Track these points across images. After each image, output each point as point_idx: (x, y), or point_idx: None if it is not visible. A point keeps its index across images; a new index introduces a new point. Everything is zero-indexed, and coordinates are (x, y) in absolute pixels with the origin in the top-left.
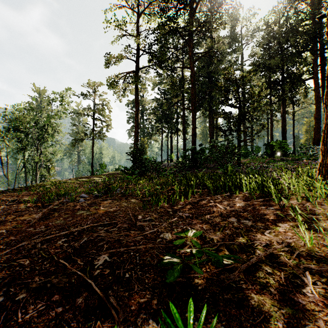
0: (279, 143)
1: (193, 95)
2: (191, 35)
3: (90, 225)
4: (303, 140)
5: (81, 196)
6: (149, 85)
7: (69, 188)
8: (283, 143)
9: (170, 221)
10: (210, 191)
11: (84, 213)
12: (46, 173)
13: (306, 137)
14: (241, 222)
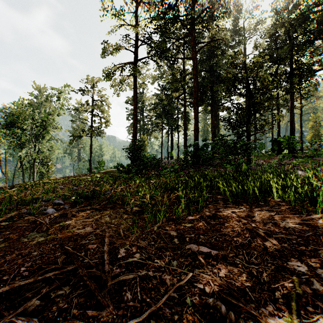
0: (287, 139)
1: (196, 87)
2: (194, 22)
3: (10, 287)
4: (308, 136)
5: (54, 202)
6: (149, 81)
7: (48, 190)
8: (291, 139)
9: (179, 283)
10: (227, 197)
11: (34, 240)
12: (44, 171)
13: (312, 133)
14: (319, 275)
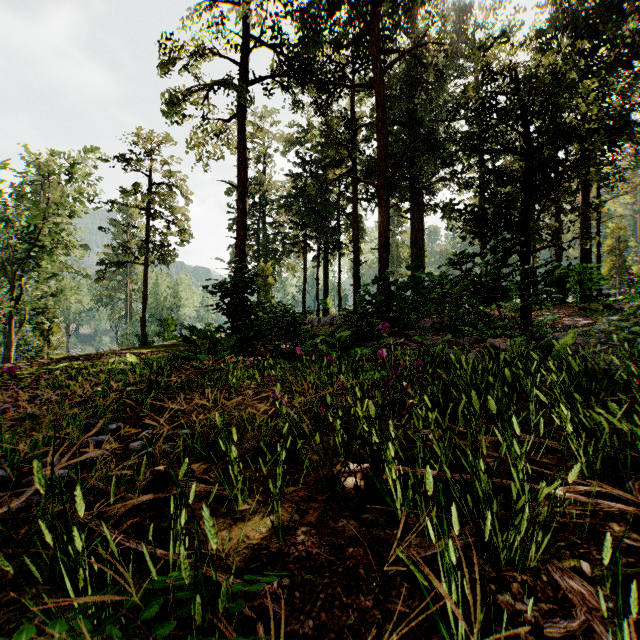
0: (579, 270)
1: (383, 148)
2: None
3: None
4: (604, 268)
5: None
6: (277, 150)
7: None
8: (588, 271)
9: None
10: None
11: None
12: (39, 341)
13: (610, 263)
14: None
